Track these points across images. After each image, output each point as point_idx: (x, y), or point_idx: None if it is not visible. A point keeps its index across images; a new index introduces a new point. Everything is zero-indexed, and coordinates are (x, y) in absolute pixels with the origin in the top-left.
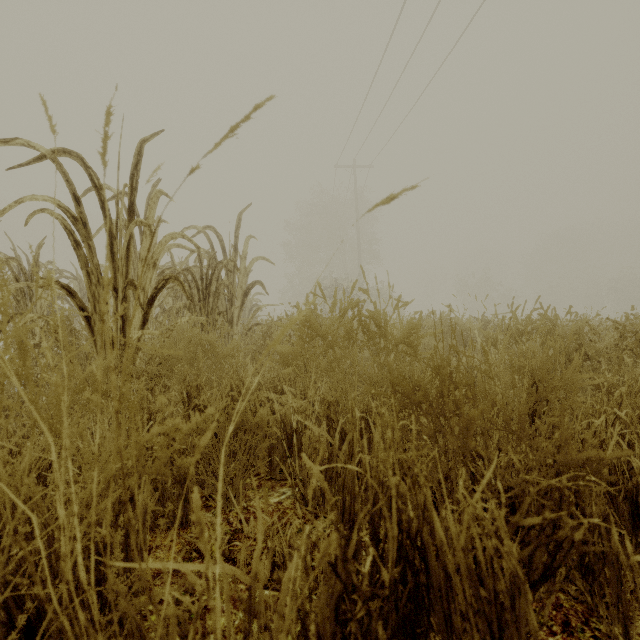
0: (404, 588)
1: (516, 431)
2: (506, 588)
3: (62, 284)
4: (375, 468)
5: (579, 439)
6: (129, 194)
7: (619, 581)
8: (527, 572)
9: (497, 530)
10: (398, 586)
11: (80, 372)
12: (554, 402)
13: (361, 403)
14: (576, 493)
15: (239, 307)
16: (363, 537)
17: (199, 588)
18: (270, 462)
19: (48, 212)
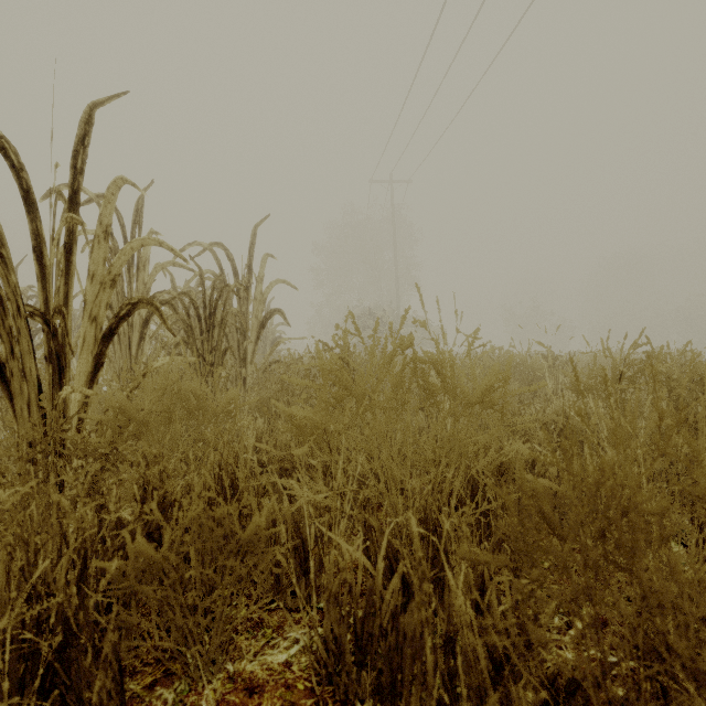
0: None
1: None
2: None
3: None
4: None
5: None
6: (72, 180)
7: None
8: None
9: None
10: None
11: None
12: None
13: (417, 497)
14: None
15: (254, 341)
16: None
17: None
18: (277, 581)
19: None
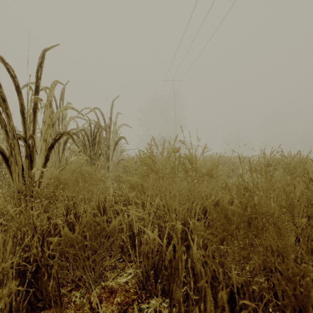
0: None
1: None
2: None
3: None
4: (202, 312)
5: None
6: (36, 81)
7: None
8: None
9: None
10: None
11: None
12: None
13: (180, 214)
14: None
15: (112, 150)
16: None
17: None
18: (122, 250)
19: None
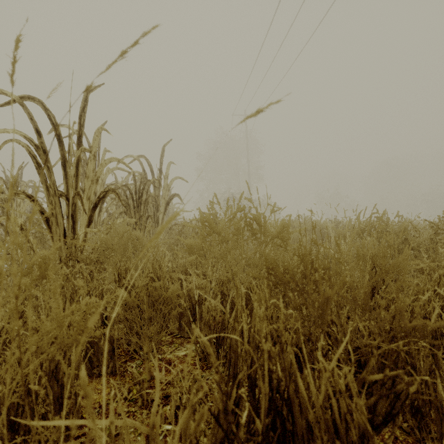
0: (274, 432)
1: (362, 305)
2: (357, 439)
3: (27, 194)
4: (252, 335)
5: (408, 309)
6: (78, 129)
7: (443, 422)
8: (371, 417)
9: (348, 384)
10: (269, 432)
11: (27, 260)
12: (389, 281)
13: (246, 282)
14: (407, 352)
15: (163, 212)
16: (241, 393)
17: (102, 440)
18: (180, 325)
19: (17, 141)
